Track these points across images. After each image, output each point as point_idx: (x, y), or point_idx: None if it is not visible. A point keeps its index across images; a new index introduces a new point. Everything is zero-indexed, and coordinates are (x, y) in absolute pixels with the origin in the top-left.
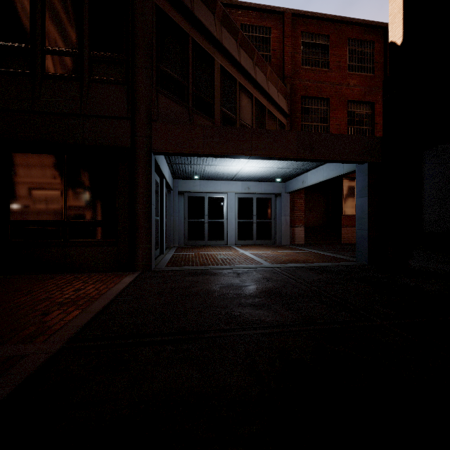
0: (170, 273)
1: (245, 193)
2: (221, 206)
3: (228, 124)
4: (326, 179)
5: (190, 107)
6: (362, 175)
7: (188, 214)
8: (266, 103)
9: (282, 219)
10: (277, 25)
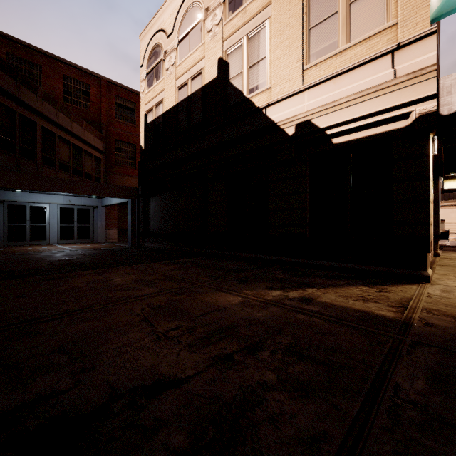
0: (6, 255)
1: (67, 204)
2: (43, 213)
3: (49, 163)
4: (120, 202)
5: (17, 156)
6: (129, 204)
7: (8, 219)
8: (83, 146)
9: (99, 224)
10: (95, 85)
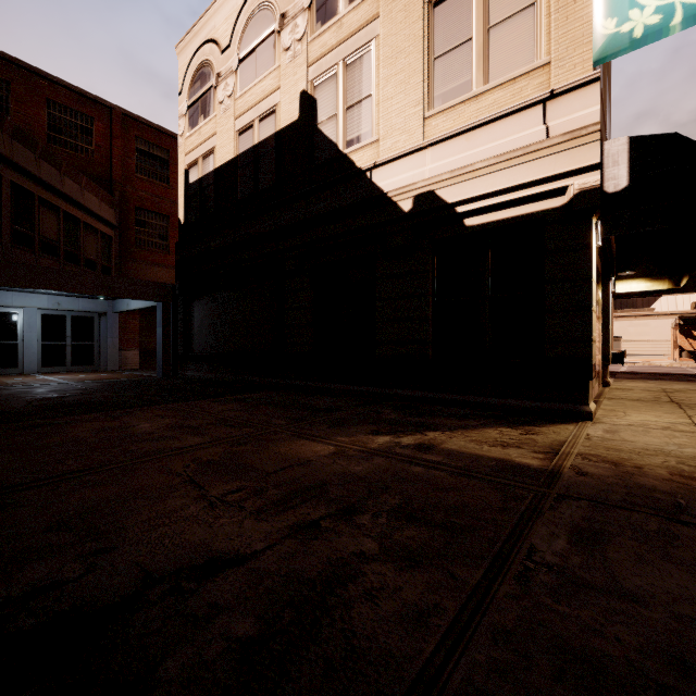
0: None
1: (55, 310)
2: (13, 324)
3: (23, 242)
4: (144, 307)
5: None
6: (160, 311)
7: None
8: (82, 215)
9: (108, 342)
10: (103, 118)
